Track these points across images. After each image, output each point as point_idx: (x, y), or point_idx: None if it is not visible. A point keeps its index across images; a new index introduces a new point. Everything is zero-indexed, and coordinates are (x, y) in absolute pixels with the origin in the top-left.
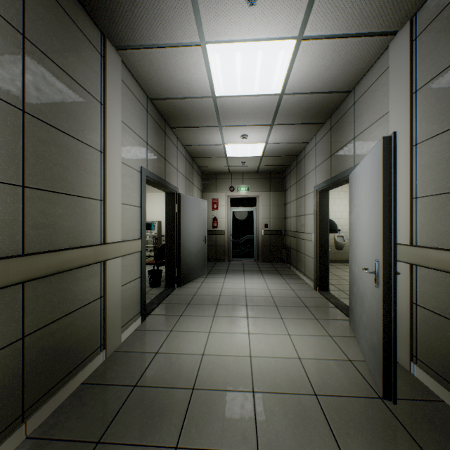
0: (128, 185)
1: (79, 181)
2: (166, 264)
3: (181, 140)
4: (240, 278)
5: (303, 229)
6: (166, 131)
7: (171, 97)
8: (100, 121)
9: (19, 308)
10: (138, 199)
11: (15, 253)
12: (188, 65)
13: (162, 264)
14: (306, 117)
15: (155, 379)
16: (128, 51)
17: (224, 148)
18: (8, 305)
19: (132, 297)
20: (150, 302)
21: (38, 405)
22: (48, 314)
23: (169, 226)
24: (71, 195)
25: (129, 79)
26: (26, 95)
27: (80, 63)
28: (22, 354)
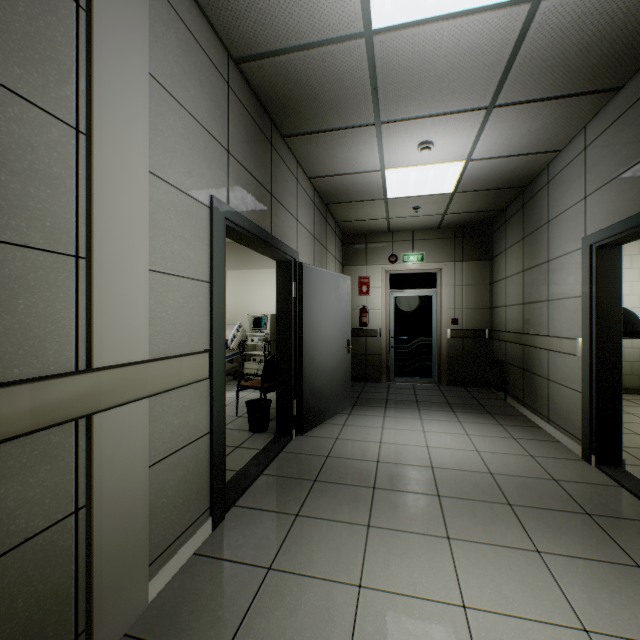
0: (174, 230)
1: None
2: (277, 391)
3: (304, 165)
4: (413, 419)
5: (543, 329)
6: (273, 141)
7: (275, 48)
8: (75, 49)
9: None
10: (203, 265)
11: None
12: None
13: (272, 389)
14: (579, 72)
15: None
16: None
17: (383, 179)
18: None
19: (187, 482)
20: (241, 471)
21: None
22: None
23: (282, 322)
24: None
25: None
26: None
27: None
28: None
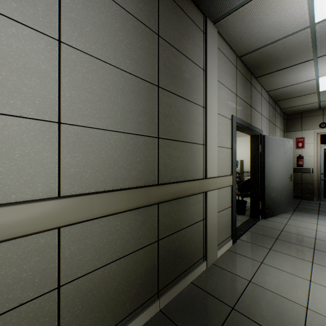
0: (221, 131)
1: (189, 131)
2: (251, 196)
3: (265, 87)
4: None
5: None
6: (251, 81)
7: (259, 47)
8: (203, 83)
9: (156, 220)
10: (229, 142)
11: (153, 183)
12: (283, 1)
13: (245, 196)
14: None
15: (251, 310)
16: (223, 20)
17: (316, 83)
18: (150, 217)
19: (225, 222)
20: (238, 228)
21: (165, 289)
22: (171, 227)
23: (253, 164)
24: (184, 142)
25: (222, 45)
26: (159, 75)
27: (190, 43)
28: (157, 251)
